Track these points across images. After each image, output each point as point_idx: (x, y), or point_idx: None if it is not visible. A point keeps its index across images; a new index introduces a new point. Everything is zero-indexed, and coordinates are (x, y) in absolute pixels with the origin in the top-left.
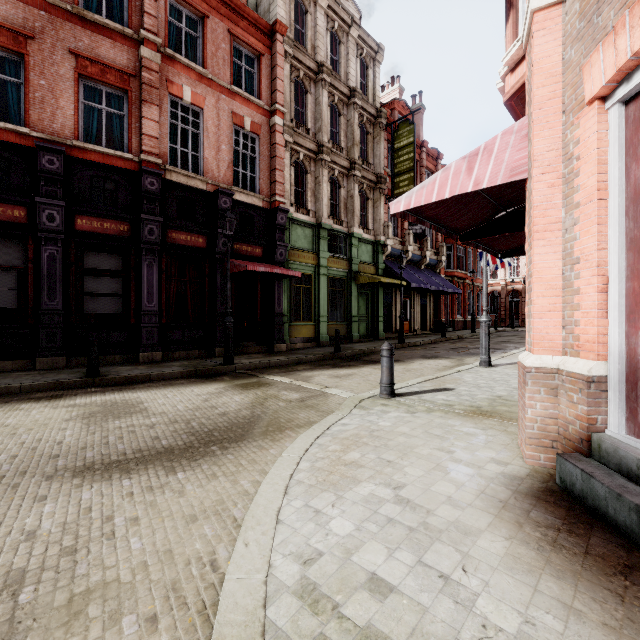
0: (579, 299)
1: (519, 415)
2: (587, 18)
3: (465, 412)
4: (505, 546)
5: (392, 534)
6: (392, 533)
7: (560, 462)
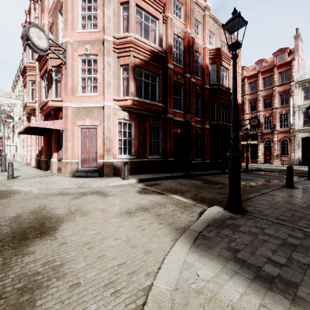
0: (75, 151)
1: (63, 171)
2: (76, 114)
3: (42, 176)
4: (81, 179)
5: (73, 181)
6: (72, 181)
7: (75, 173)
